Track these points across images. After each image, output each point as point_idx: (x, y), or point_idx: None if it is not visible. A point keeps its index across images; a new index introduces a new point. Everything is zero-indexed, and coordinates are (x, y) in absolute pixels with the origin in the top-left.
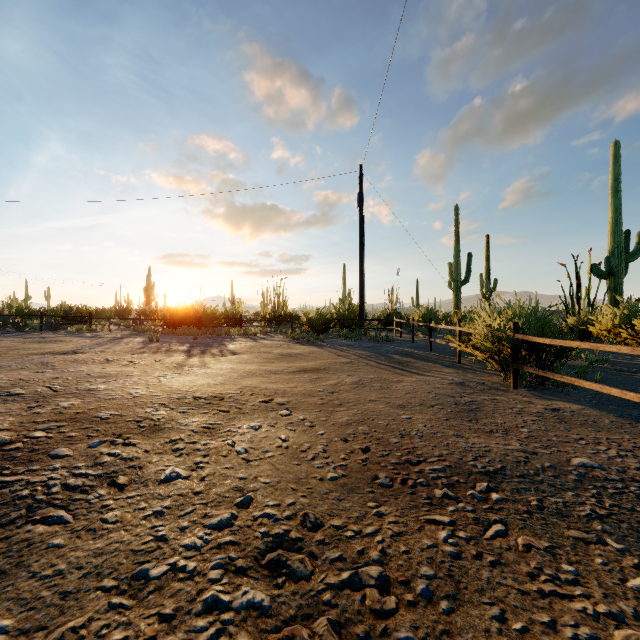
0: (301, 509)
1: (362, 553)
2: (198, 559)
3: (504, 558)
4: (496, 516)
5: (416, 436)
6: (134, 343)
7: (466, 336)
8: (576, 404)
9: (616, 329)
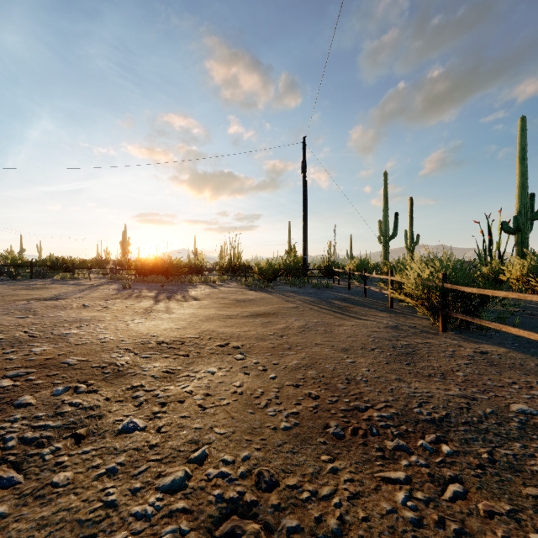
0: (255, 465)
1: (320, 520)
2: (147, 533)
3: (468, 526)
4: (450, 472)
5: (361, 381)
6: (109, 290)
7: (397, 284)
8: (501, 347)
9: (524, 278)
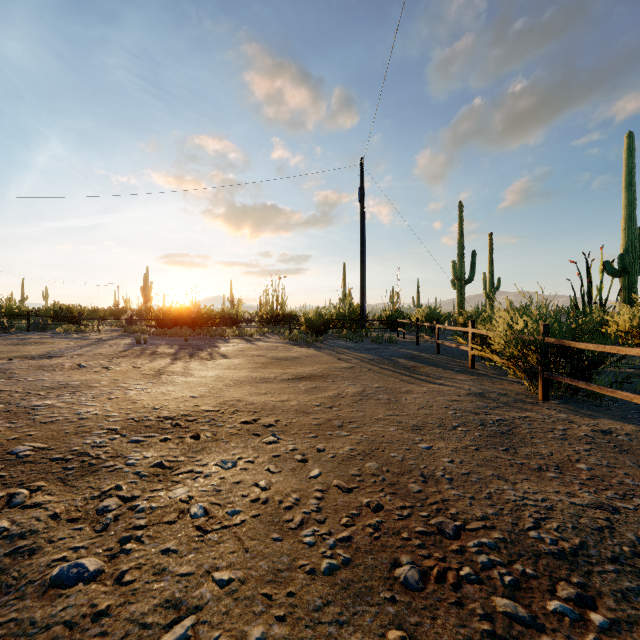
0: None
1: None
2: None
3: None
4: None
5: (443, 479)
6: (119, 345)
7: (478, 338)
8: (627, 423)
9: (635, 330)
